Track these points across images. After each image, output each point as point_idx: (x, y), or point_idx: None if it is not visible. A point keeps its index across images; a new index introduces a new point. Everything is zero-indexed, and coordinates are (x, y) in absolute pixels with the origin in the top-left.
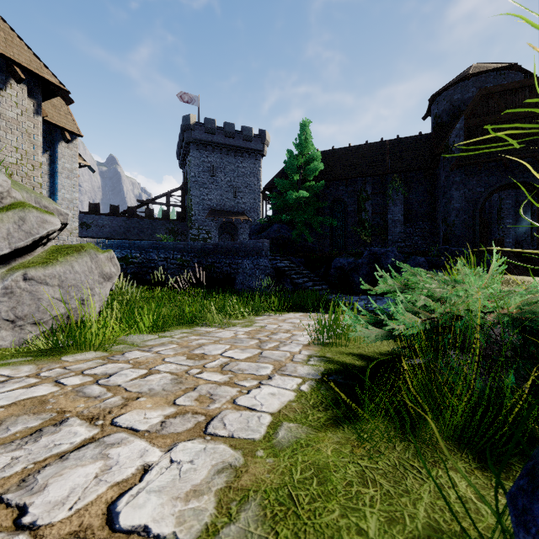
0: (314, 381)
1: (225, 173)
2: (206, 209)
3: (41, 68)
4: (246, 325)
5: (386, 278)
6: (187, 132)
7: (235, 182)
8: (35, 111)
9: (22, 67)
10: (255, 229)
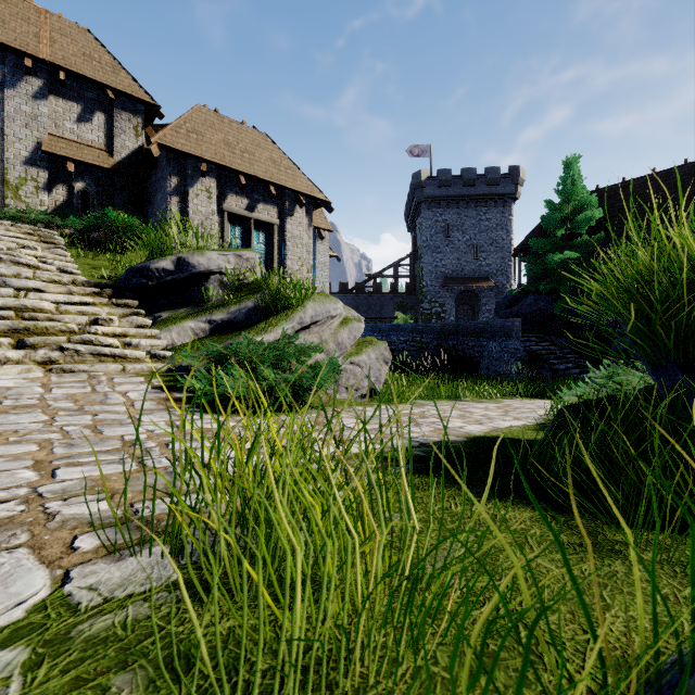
0: (536, 423)
1: (463, 231)
2: (440, 277)
3: (313, 189)
4: (494, 403)
5: (594, 370)
6: (417, 191)
7: (476, 240)
8: (309, 225)
9: (303, 194)
10: (503, 302)
